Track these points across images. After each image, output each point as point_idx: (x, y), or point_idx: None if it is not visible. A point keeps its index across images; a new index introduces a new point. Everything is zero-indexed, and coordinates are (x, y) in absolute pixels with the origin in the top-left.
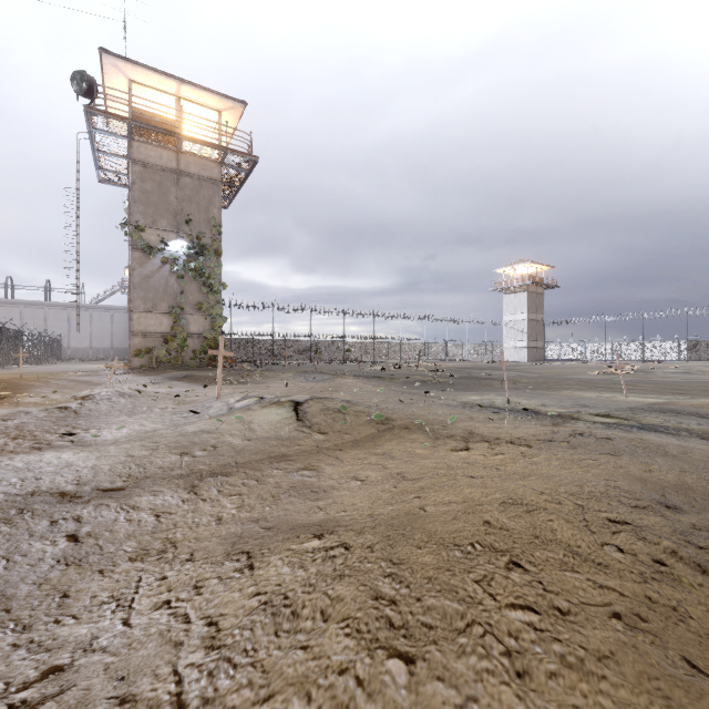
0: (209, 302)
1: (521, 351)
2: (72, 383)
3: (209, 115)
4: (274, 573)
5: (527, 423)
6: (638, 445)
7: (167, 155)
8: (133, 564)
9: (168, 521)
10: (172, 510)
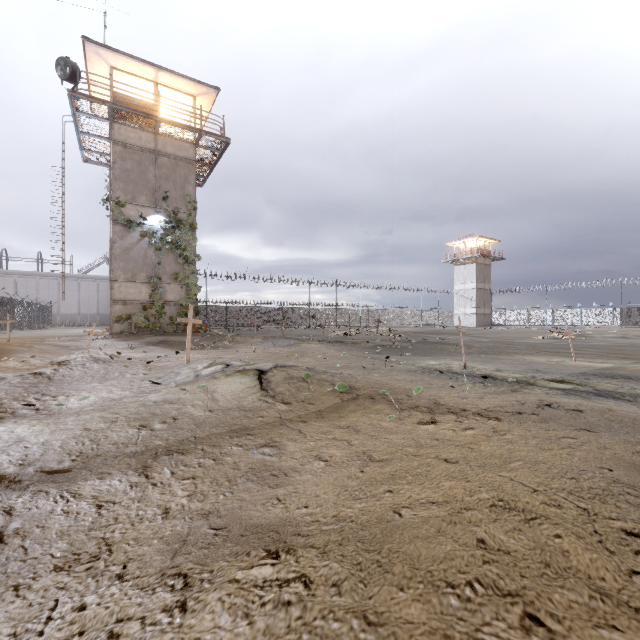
0: (185, 273)
1: (470, 317)
2: (54, 348)
3: (185, 100)
4: (209, 624)
5: (486, 389)
6: (612, 419)
7: (146, 136)
8: (56, 577)
9: (110, 514)
10: (116, 498)
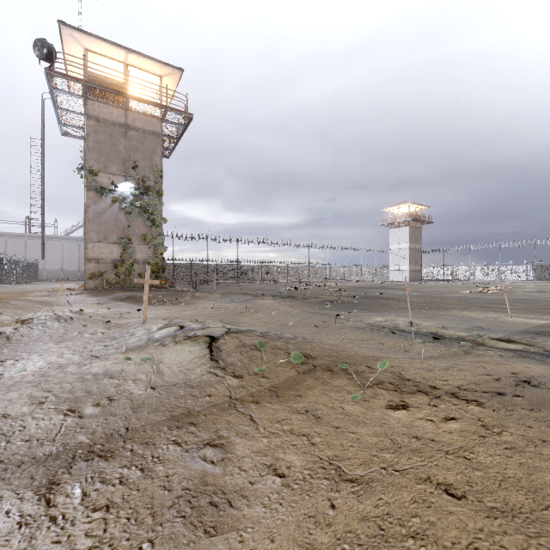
0: (152, 234)
1: (403, 273)
2: (29, 304)
3: (153, 80)
4: None
5: (438, 350)
6: None
7: (117, 112)
8: None
9: None
10: None
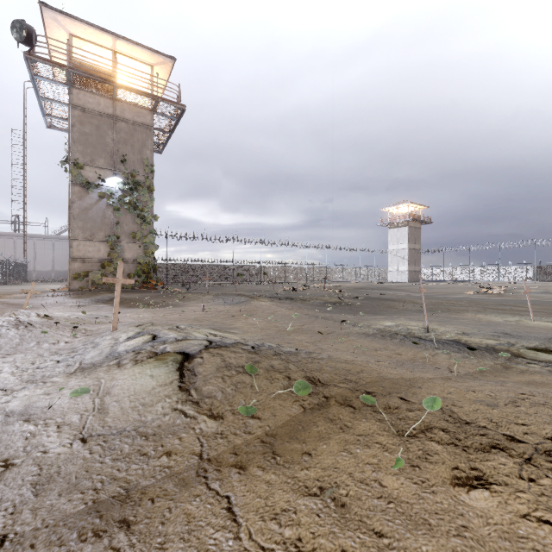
0: (143, 232)
1: (402, 274)
2: (1, 306)
3: (143, 70)
4: None
5: (469, 363)
6: None
7: (104, 102)
8: None
9: None
10: None
